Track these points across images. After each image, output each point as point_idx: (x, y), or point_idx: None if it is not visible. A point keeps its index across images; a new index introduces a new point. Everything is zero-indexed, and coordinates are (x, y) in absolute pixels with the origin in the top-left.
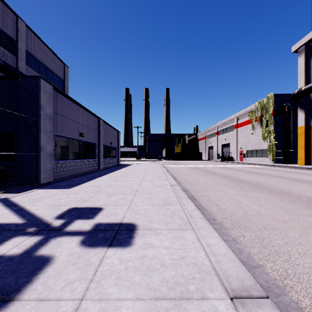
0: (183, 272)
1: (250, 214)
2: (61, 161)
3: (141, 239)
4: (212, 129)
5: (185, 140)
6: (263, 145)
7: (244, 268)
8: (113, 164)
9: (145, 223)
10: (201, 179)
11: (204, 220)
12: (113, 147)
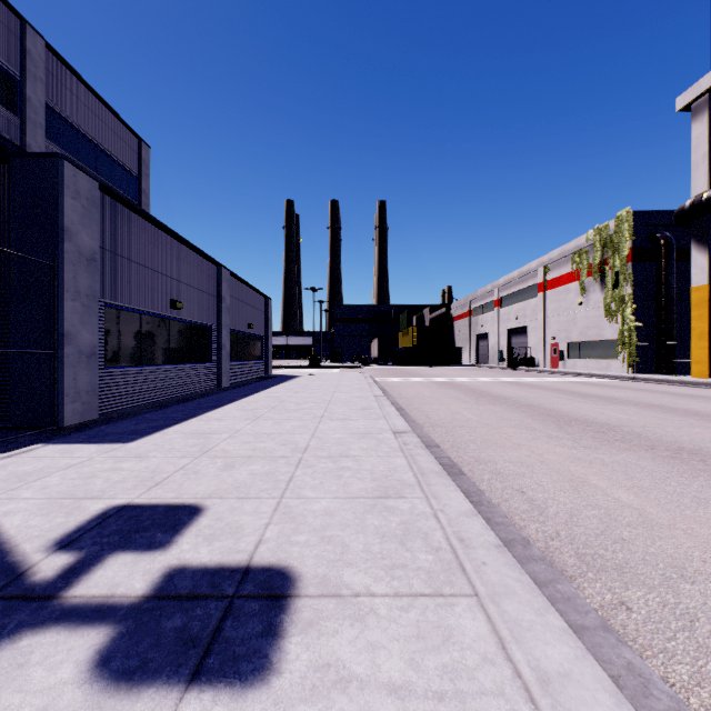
0: None
1: (621, 522)
2: (122, 370)
3: (305, 641)
4: (485, 294)
5: (423, 318)
6: (608, 331)
7: None
8: (255, 375)
9: (321, 565)
10: (468, 414)
11: (503, 555)
12: (256, 336)
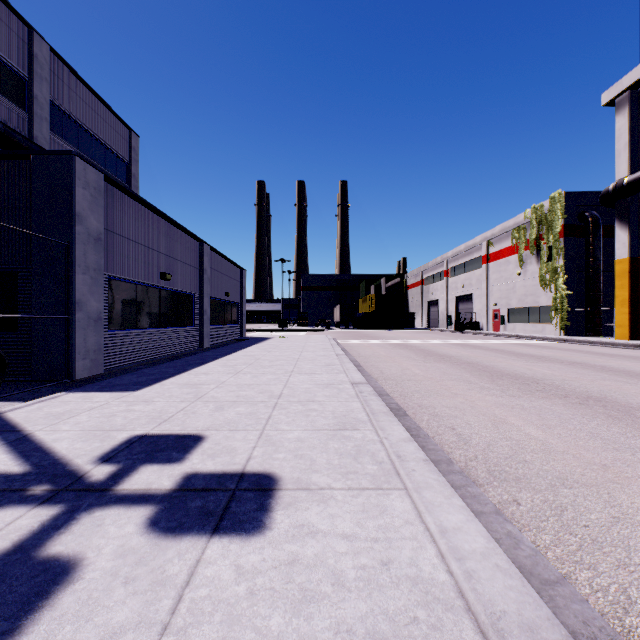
0: (388, 603)
1: (526, 449)
2: (121, 332)
3: (287, 513)
4: (436, 265)
5: (380, 287)
6: (543, 298)
7: (534, 595)
8: (232, 337)
9: (296, 472)
10: (416, 370)
11: (428, 465)
12: (232, 303)
